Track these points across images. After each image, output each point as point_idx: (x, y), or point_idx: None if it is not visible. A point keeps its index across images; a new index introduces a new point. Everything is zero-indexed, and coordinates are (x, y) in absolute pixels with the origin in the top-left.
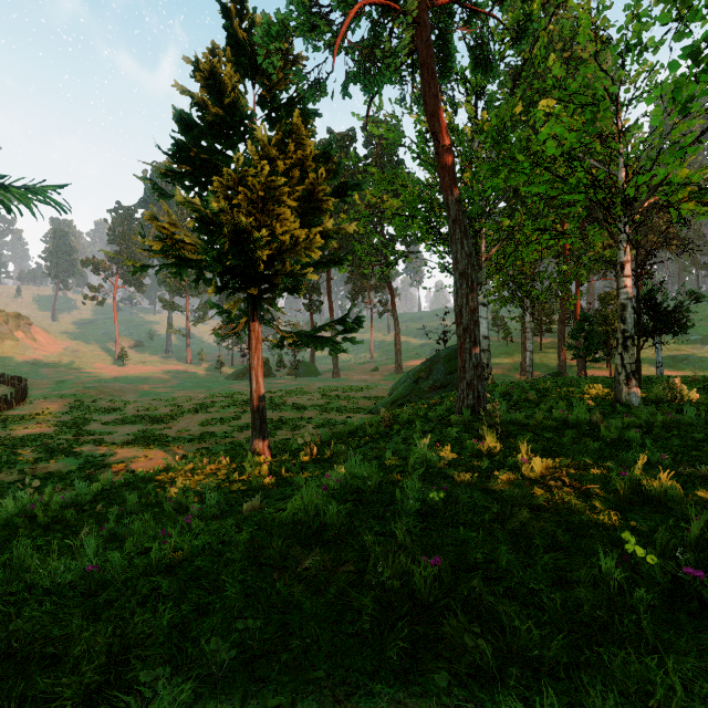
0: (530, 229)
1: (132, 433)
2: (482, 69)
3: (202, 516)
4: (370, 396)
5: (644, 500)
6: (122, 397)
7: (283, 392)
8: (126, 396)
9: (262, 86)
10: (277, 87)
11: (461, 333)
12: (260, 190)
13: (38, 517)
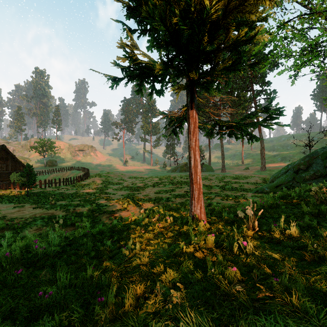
0: None
1: (123, 194)
2: None
3: None
4: (250, 182)
5: None
6: (123, 178)
7: None
8: (125, 178)
9: None
10: None
11: None
12: None
13: None
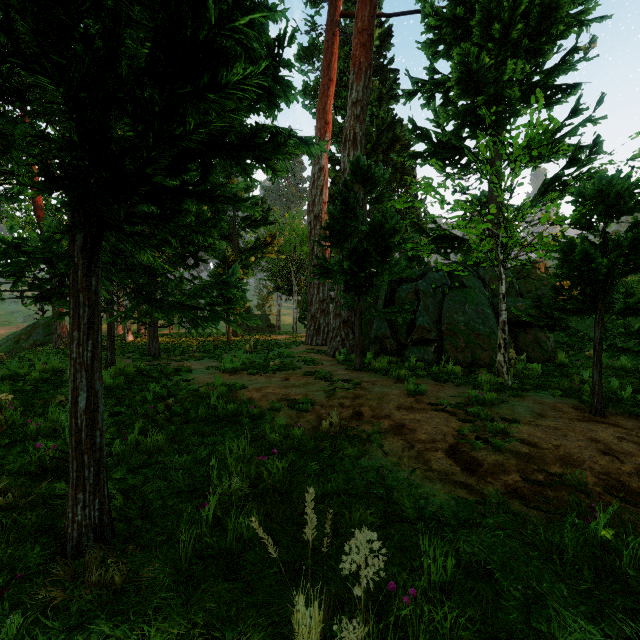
0: None
1: None
2: None
3: None
4: None
5: None
6: None
7: None
8: None
9: None
10: None
11: (55, 314)
12: None
13: None
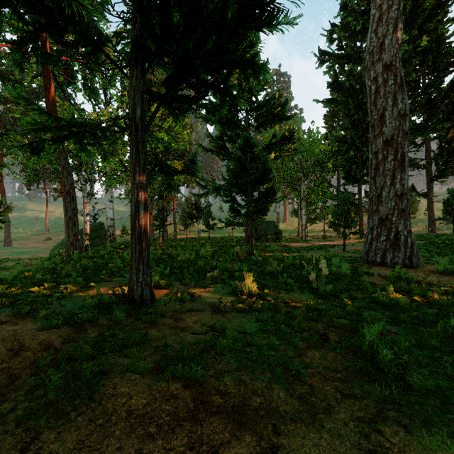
0: (110, 174)
1: None
2: (89, 91)
3: None
4: (36, 257)
5: (83, 269)
6: None
7: None
8: None
9: None
10: None
11: (68, 219)
12: None
13: None
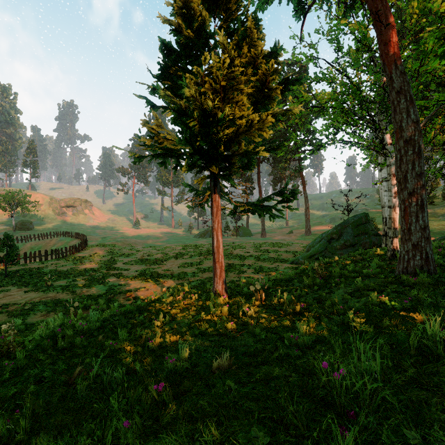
0: None
1: (138, 270)
2: None
3: (175, 368)
4: (290, 251)
5: None
6: (135, 247)
7: (230, 246)
8: (137, 247)
9: (220, 20)
10: (231, 17)
11: (406, 197)
12: (222, 82)
13: (58, 342)
